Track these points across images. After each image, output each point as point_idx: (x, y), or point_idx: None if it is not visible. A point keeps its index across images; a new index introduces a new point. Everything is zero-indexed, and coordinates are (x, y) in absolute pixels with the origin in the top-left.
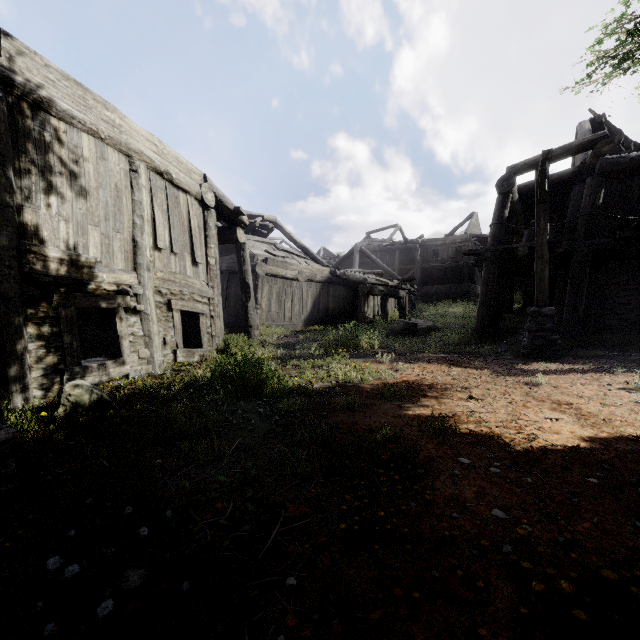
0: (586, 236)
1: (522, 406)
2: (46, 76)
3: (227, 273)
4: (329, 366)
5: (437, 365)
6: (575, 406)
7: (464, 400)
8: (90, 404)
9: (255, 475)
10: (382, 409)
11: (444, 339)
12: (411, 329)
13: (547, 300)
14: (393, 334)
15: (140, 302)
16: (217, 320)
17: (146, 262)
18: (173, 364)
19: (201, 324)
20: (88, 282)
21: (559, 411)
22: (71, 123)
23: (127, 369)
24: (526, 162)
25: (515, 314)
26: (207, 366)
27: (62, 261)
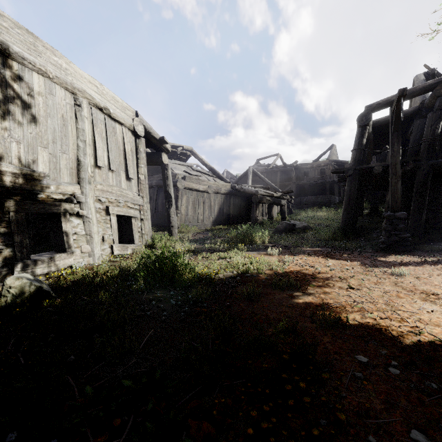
0: (428, 157)
1: (396, 296)
2: (0, 23)
3: (156, 187)
4: (231, 258)
5: (315, 257)
6: (441, 296)
7: (344, 290)
8: (28, 295)
9: (161, 375)
10: (276, 298)
11: (317, 236)
12: (291, 228)
13: (400, 206)
14: (278, 232)
15: (83, 208)
16: (146, 222)
17: (87, 177)
18: (110, 256)
19: (133, 225)
20: (37, 192)
21: (430, 301)
22: (23, 63)
23: (71, 261)
24: (380, 102)
25: (366, 217)
26: (135, 258)
27: (13, 174)
